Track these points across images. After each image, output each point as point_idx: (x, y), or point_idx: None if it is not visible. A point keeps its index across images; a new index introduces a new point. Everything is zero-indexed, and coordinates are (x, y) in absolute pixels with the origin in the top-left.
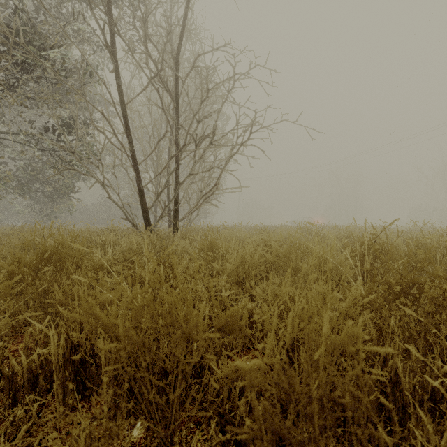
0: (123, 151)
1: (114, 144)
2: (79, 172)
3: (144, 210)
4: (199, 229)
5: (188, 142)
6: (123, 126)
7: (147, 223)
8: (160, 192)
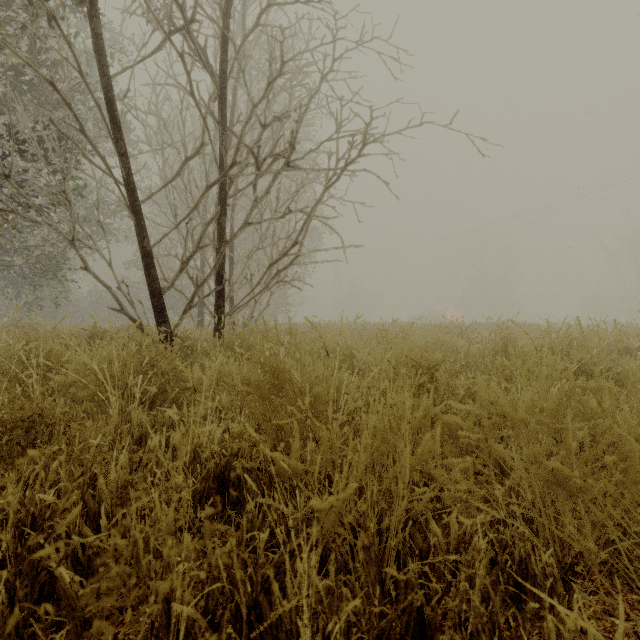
0: (109, 175)
1: (91, 160)
2: (23, 216)
3: (154, 293)
4: (268, 329)
5: (244, 164)
6: (103, 117)
7: (161, 319)
8: (188, 258)
